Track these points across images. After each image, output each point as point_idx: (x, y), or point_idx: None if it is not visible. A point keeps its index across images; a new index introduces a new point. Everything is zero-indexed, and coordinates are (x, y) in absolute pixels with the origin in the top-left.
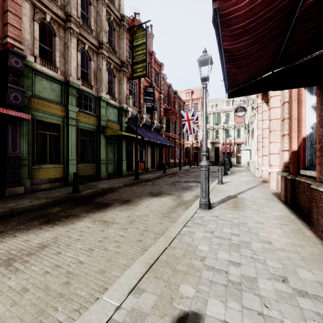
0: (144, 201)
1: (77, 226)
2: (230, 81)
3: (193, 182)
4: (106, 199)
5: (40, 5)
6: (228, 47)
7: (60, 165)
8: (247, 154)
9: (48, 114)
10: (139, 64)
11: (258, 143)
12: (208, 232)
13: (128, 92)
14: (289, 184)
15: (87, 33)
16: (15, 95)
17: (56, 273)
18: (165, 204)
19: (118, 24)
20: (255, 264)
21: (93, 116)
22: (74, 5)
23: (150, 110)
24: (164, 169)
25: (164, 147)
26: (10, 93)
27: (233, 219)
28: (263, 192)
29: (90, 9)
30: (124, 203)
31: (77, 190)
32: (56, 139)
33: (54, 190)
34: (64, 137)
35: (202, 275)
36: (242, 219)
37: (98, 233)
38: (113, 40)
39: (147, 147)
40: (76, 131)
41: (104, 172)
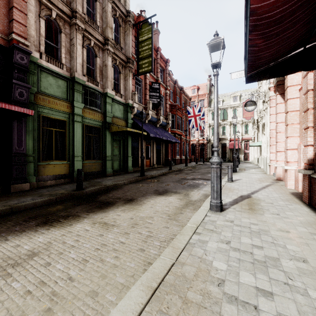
0: (148, 200)
1: (75, 229)
2: (251, 60)
3: (200, 179)
4: (110, 197)
5: (45, 1)
6: (257, 5)
7: (66, 162)
8: (256, 150)
9: (53, 110)
10: (144, 60)
11: (270, 138)
12: (223, 243)
13: (134, 88)
14: (315, 184)
15: (93, 29)
16: (20, 91)
17: (39, 294)
18: (172, 204)
19: (124, 21)
20: (293, 296)
21: (99, 113)
22: (80, 1)
23: (156, 106)
24: (170, 166)
25: (170, 144)
26: (15, 89)
27: (251, 225)
28: (280, 192)
29: (96, 6)
30: (128, 202)
31: (81, 187)
32: (62, 135)
33: (59, 187)
34: (69, 133)
35: (222, 312)
36: (262, 226)
37: (96, 239)
38: (119, 36)
39: (153, 143)
40: (82, 127)
41: (110, 169)
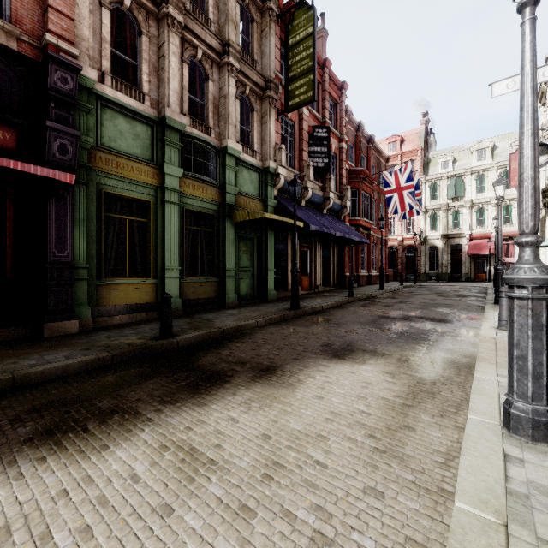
0: (310, 371)
1: (105, 467)
2: None
3: (423, 320)
4: (223, 357)
5: None
6: None
7: (150, 280)
8: None
9: (126, 182)
10: (299, 80)
11: None
12: None
13: (278, 138)
14: None
15: (200, 25)
16: (61, 143)
17: None
18: (372, 390)
19: (259, 11)
20: None
21: (212, 186)
22: None
23: (321, 173)
24: (349, 289)
25: (348, 246)
26: (51, 139)
27: None
28: None
29: None
30: (261, 377)
31: (168, 331)
32: (144, 229)
33: (132, 328)
34: (157, 225)
35: None
36: None
37: (144, 532)
38: (250, 40)
39: (315, 245)
40: (181, 214)
41: (233, 294)
